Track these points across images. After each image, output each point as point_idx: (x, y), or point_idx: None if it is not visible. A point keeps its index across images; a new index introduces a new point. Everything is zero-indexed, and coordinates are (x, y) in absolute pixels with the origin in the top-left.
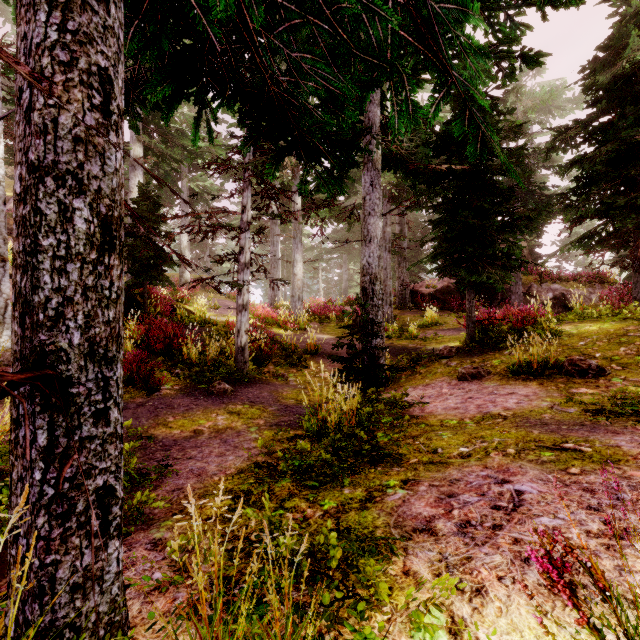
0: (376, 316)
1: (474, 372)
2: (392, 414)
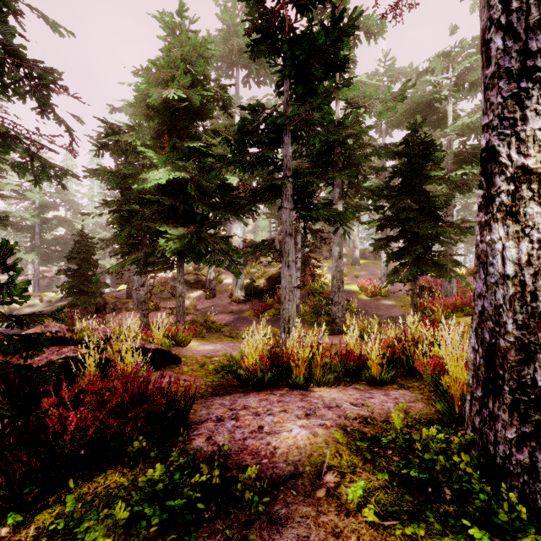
0: (334, 297)
1: None
2: None
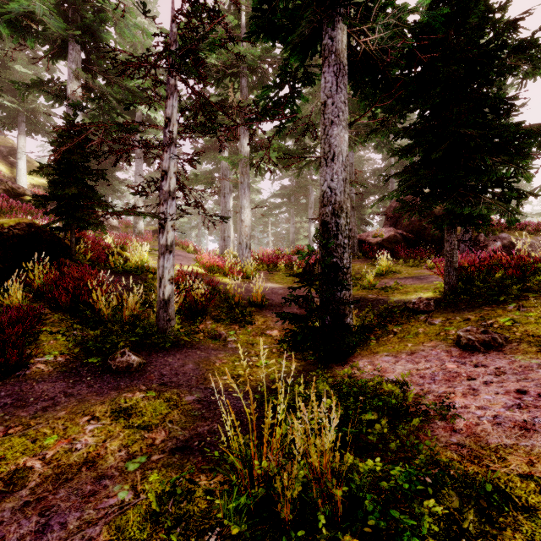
0: (341, 259)
1: (486, 338)
2: (391, 428)
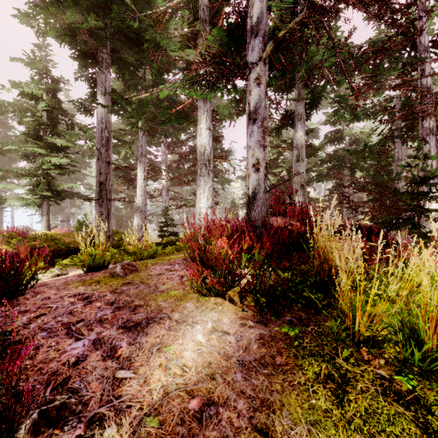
0: None
1: None
2: None
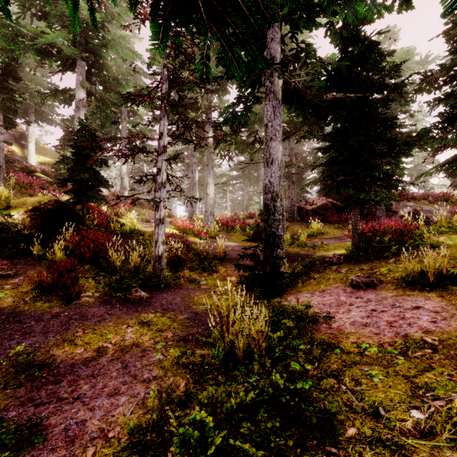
0: (277, 229)
1: (368, 281)
2: (298, 328)
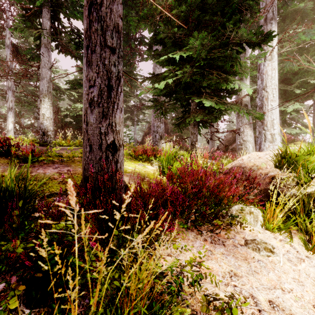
0: None
1: None
2: None
